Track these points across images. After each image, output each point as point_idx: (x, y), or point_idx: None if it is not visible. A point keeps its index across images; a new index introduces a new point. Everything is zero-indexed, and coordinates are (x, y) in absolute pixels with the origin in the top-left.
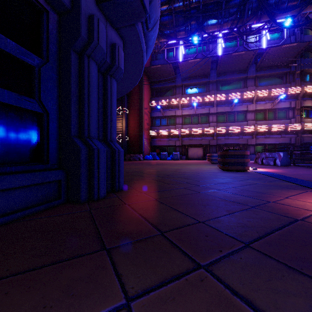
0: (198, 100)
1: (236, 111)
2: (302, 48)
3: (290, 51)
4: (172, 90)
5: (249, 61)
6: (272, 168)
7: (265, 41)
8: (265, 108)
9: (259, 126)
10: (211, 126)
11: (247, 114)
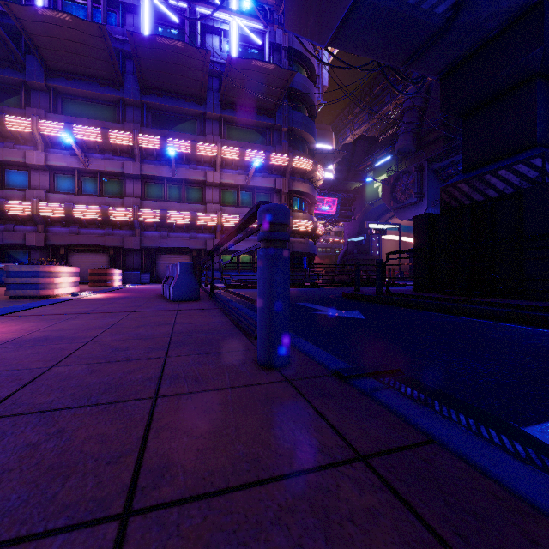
0: (93, 136)
1: (184, 180)
2: (285, 84)
3: (269, 83)
4: (18, 95)
5: (203, 78)
6: (40, 324)
7: (236, 54)
8: (238, 183)
9: (225, 217)
10: (128, 206)
11: (206, 189)
